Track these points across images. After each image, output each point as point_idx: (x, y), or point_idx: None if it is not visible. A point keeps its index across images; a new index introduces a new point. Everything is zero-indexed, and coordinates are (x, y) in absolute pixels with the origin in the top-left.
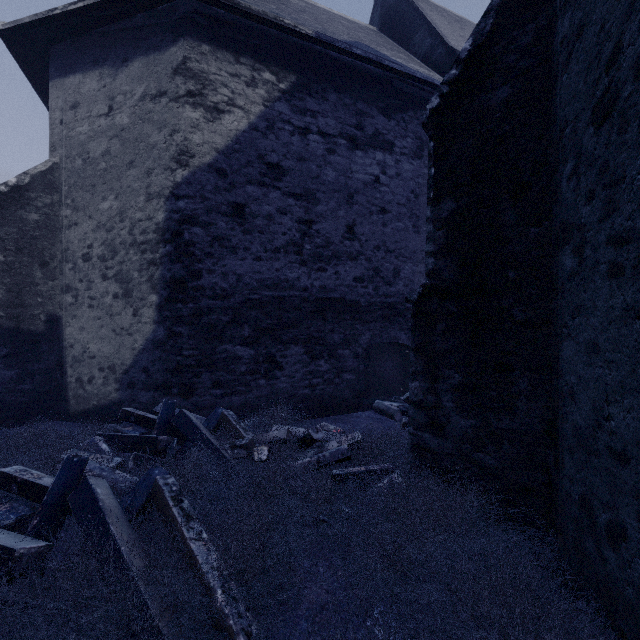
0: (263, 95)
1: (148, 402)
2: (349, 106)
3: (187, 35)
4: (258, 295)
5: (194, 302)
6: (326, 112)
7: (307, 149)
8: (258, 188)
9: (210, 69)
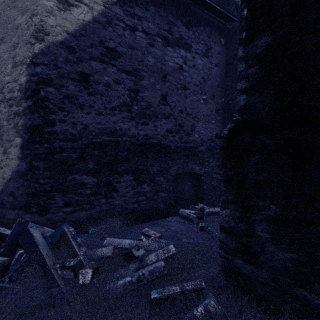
0: None
1: (14, 218)
2: (163, 17)
3: None
4: (99, 139)
5: (48, 143)
6: (148, 18)
7: (135, 41)
8: (99, 64)
9: None
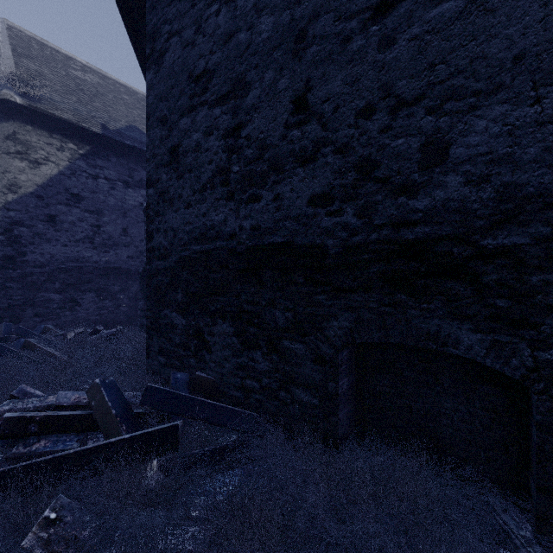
0: (68, 156)
1: None
2: (124, 165)
3: (16, 119)
4: (65, 265)
5: (21, 269)
6: (110, 167)
7: (97, 187)
8: (65, 207)
9: (32, 139)
